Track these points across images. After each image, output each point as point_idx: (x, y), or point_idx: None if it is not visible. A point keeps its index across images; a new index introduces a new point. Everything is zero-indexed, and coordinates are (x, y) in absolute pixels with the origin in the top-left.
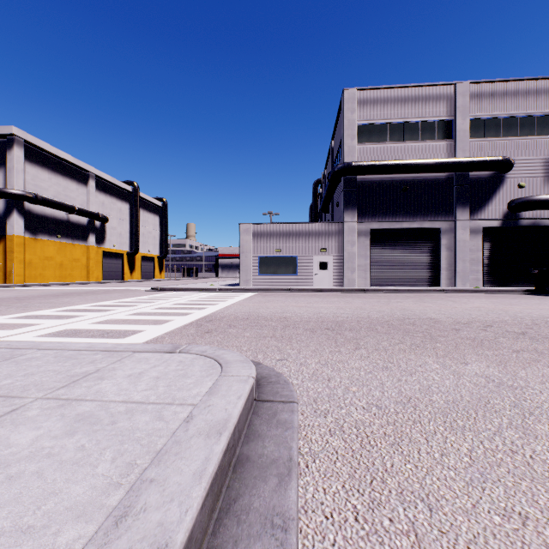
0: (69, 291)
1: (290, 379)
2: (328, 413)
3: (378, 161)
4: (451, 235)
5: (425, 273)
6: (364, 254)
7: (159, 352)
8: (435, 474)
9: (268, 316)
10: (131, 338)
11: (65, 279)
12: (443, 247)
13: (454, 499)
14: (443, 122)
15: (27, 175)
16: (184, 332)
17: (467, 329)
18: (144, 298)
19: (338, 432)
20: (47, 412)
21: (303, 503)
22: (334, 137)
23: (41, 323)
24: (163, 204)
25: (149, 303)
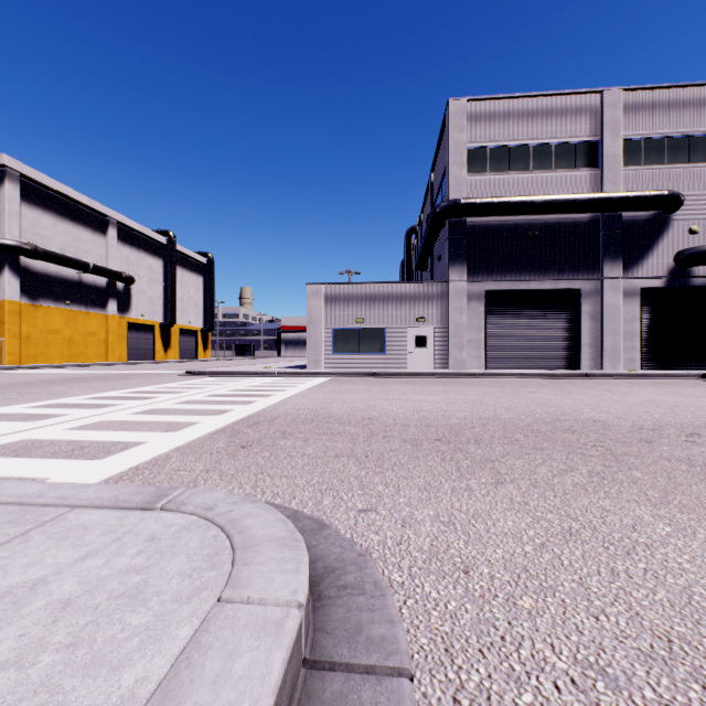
0: (73, 375)
1: (385, 569)
2: None
3: (497, 198)
4: (596, 299)
5: (560, 351)
6: (476, 325)
7: (122, 509)
8: None
9: (344, 417)
10: (115, 458)
11: (76, 359)
12: (586, 315)
13: None
14: (585, 144)
15: (24, 220)
16: (206, 446)
17: (665, 441)
18: (171, 385)
19: None
20: None
21: None
22: (434, 168)
23: None
24: (208, 261)
25: (175, 393)
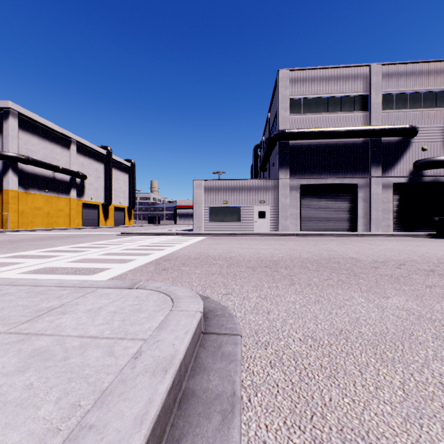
0: (53, 235)
1: (234, 312)
2: (268, 344)
3: (307, 129)
4: (367, 189)
5: (345, 220)
6: (295, 205)
7: (120, 288)
8: (372, 409)
9: (216, 256)
10: (99, 275)
11: (51, 225)
12: (360, 199)
13: (394, 437)
14: (360, 96)
15: (20, 141)
16: (144, 269)
17: (384, 267)
18: (114, 240)
19: (278, 364)
20: (6, 347)
21: (246, 442)
22: (270, 110)
23: (25, 262)
24: (131, 165)
25: (118, 245)
